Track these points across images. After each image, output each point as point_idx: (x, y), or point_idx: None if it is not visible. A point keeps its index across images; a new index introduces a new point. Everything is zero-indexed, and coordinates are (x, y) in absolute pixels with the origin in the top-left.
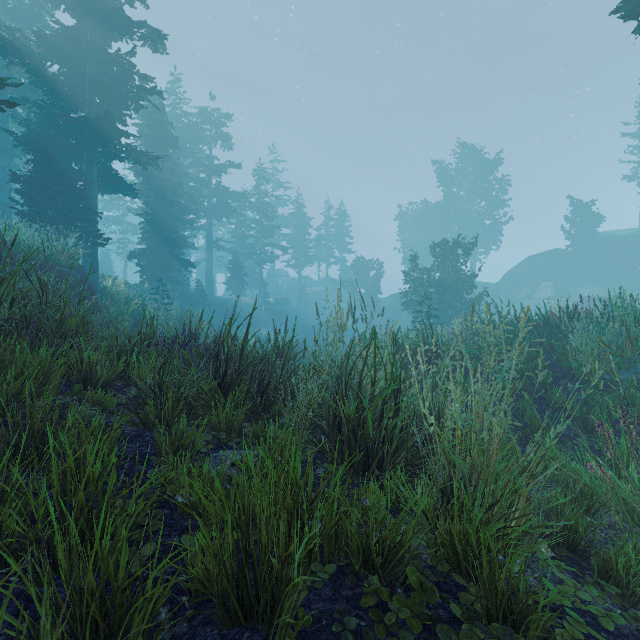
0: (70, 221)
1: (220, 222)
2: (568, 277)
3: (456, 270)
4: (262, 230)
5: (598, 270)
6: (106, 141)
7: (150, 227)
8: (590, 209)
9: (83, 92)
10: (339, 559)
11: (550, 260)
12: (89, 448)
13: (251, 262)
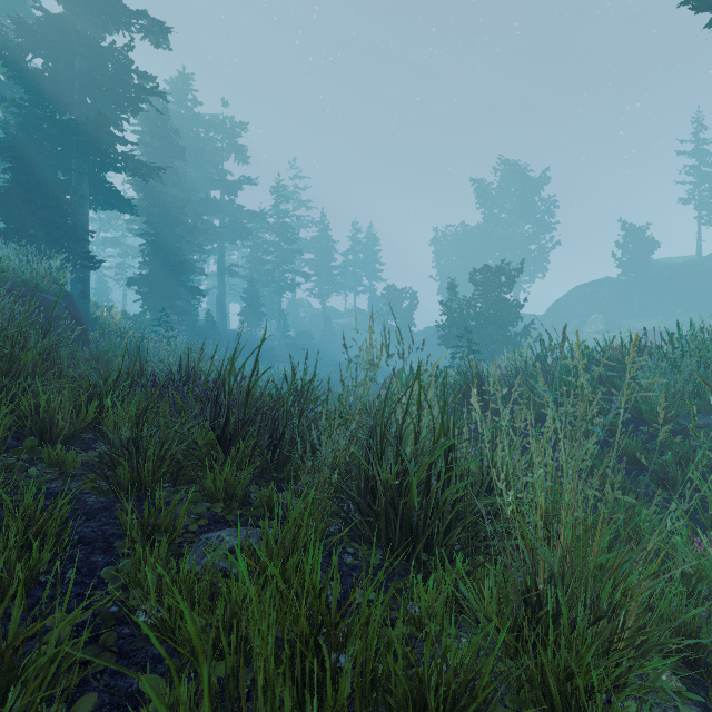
0: (55, 240)
1: (234, 245)
2: (620, 309)
3: (499, 300)
4: (281, 255)
5: (652, 301)
6: (99, 148)
7: (152, 249)
8: (644, 234)
9: (72, 91)
10: (378, 711)
11: (600, 290)
12: (10, 540)
13: (269, 291)
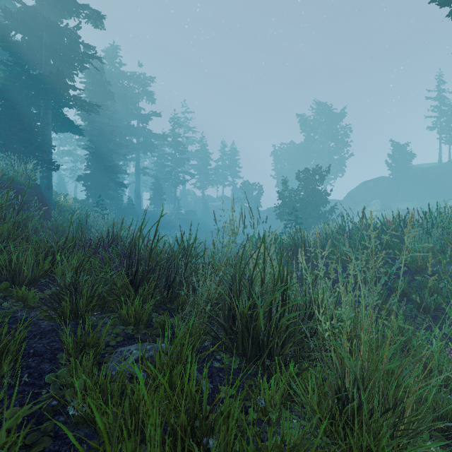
0: (29, 151)
1: (146, 155)
2: (390, 196)
3: (315, 190)
4: (176, 161)
5: (411, 191)
6: (58, 92)
7: (93, 158)
8: (405, 149)
9: (41, 56)
10: None
11: (378, 184)
12: None
13: (168, 184)
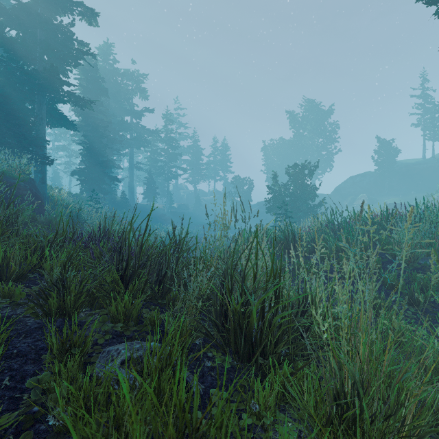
0: (24, 146)
1: (139, 150)
2: (376, 190)
3: (304, 185)
4: (169, 156)
5: (396, 186)
6: (52, 88)
7: (87, 152)
8: (391, 145)
9: (35, 52)
10: None
11: (365, 179)
12: None
13: (161, 179)
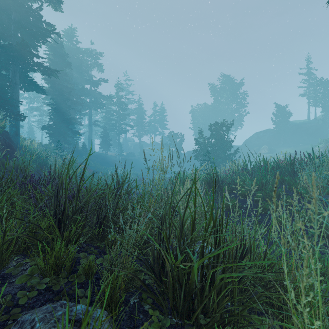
0: None
1: (97, 111)
2: (275, 143)
3: (222, 138)
4: (120, 116)
5: (289, 140)
6: (24, 59)
7: (54, 112)
8: (285, 109)
9: (10, 30)
10: None
11: (266, 134)
12: None
13: (114, 133)
